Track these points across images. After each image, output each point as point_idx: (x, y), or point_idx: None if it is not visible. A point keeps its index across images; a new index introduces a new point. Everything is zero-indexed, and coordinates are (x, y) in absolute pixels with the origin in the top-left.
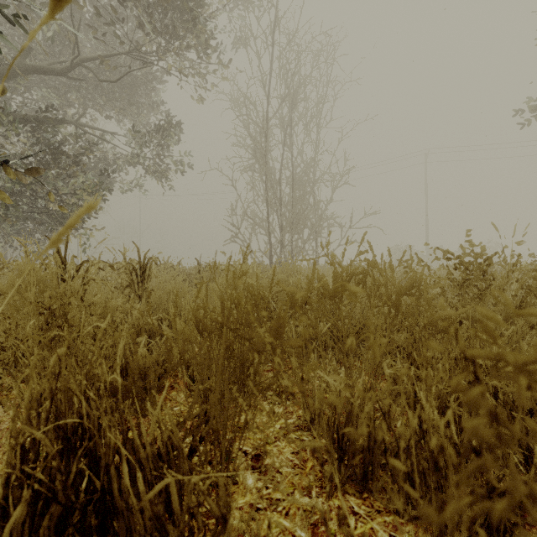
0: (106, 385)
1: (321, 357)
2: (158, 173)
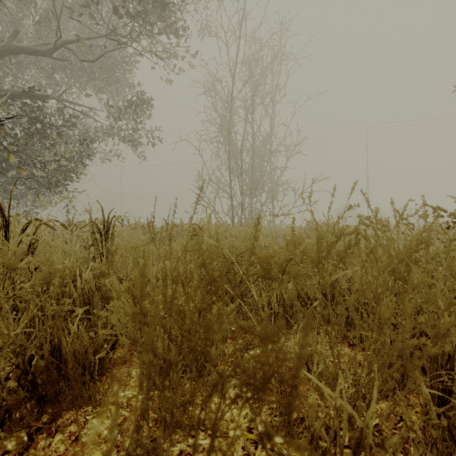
0: (5, 392)
1: (288, 322)
2: (133, 144)
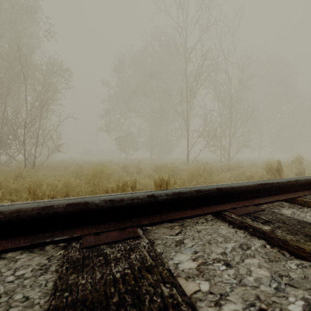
0: None
1: None
2: None
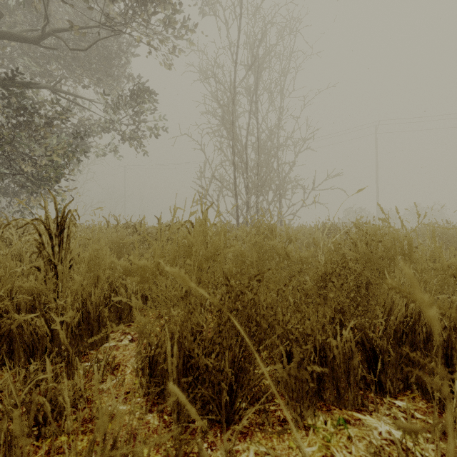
0: None
1: (341, 395)
2: (131, 138)
